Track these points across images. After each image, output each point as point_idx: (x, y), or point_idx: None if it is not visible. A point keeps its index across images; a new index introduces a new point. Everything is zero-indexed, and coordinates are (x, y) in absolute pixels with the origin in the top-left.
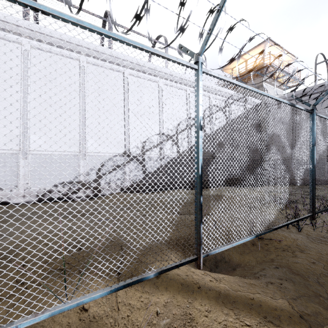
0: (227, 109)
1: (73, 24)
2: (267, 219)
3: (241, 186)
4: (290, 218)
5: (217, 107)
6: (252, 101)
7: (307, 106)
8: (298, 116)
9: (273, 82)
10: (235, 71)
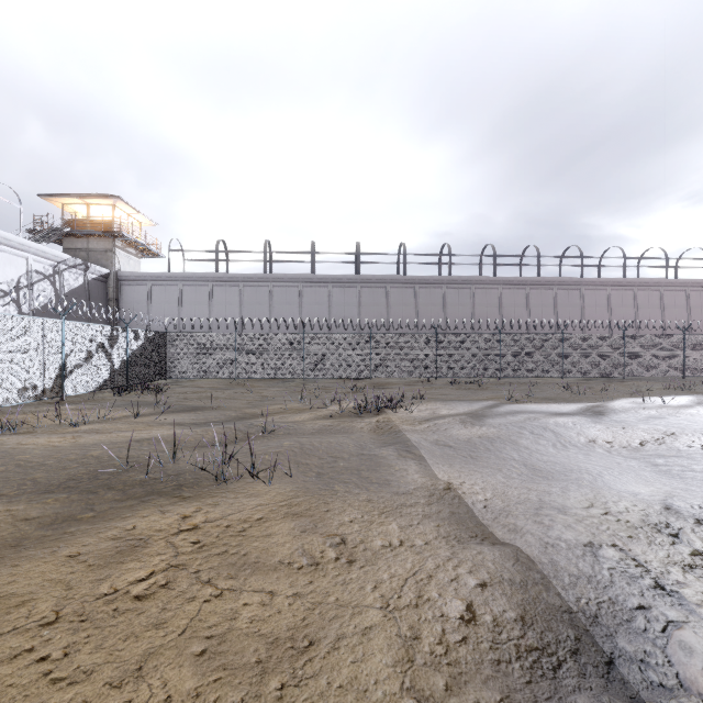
0: (58, 278)
1: (24, 317)
2: (97, 385)
3: (82, 368)
4: (117, 391)
5: (40, 274)
6: (98, 270)
7: (162, 292)
8: (153, 301)
9: (128, 248)
10: (69, 207)
